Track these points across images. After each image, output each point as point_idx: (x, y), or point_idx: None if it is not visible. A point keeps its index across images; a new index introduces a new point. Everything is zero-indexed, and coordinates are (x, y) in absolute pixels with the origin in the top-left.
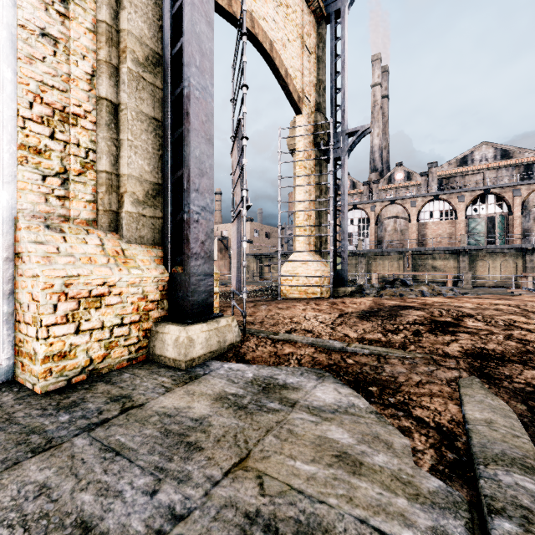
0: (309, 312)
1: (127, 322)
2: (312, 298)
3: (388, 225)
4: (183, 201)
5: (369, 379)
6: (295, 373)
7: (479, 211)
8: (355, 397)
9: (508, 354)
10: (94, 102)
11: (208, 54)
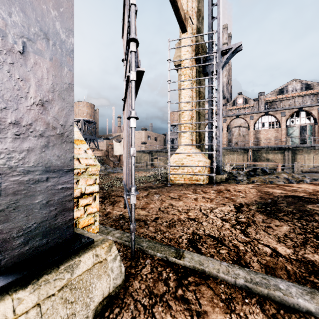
0: (202, 202)
1: None
2: (196, 184)
3: (234, 131)
4: None
5: None
6: None
7: (295, 122)
8: None
9: None
10: None
11: None
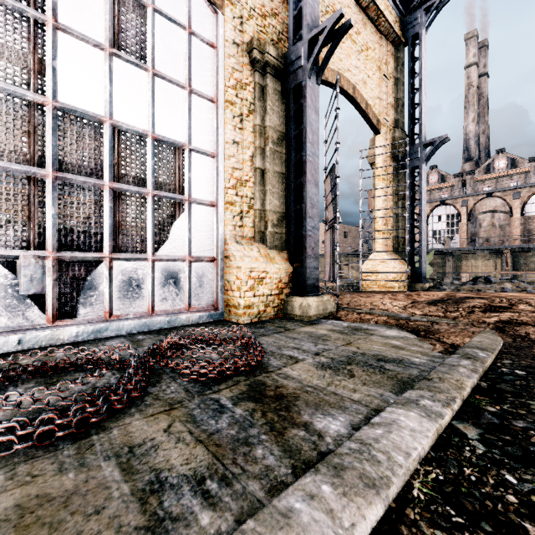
0: (386, 299)
1: (273, 294)
2: (389, 291)
3: (483, 220)
4: (302, 224)
5: (421, 330)
6: (373, 326)
7: None
8: (409, 335)
9: (530, 322)
10: (253, 171)
11: (316, 131)
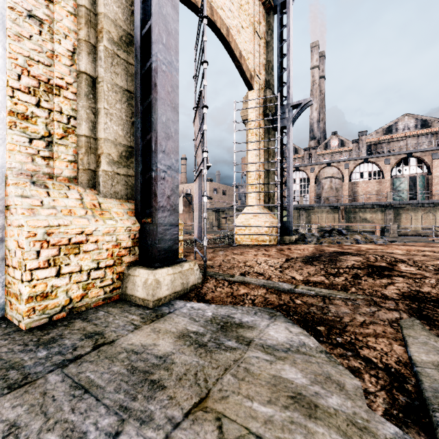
0: (260, 257)
1: (102, 266)
2: (262, 244)
3: (325, 184)
4: (151, 160)
5: (317, 318)
6: (249, 312)
7: (402, 172)
8: (305, 336)
9: None
10: (75, 75)
11: (173, 34)
